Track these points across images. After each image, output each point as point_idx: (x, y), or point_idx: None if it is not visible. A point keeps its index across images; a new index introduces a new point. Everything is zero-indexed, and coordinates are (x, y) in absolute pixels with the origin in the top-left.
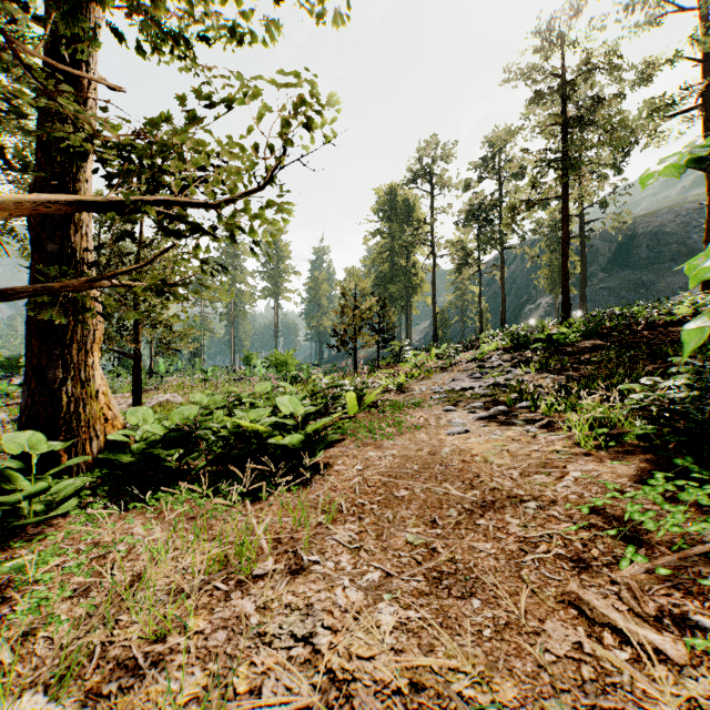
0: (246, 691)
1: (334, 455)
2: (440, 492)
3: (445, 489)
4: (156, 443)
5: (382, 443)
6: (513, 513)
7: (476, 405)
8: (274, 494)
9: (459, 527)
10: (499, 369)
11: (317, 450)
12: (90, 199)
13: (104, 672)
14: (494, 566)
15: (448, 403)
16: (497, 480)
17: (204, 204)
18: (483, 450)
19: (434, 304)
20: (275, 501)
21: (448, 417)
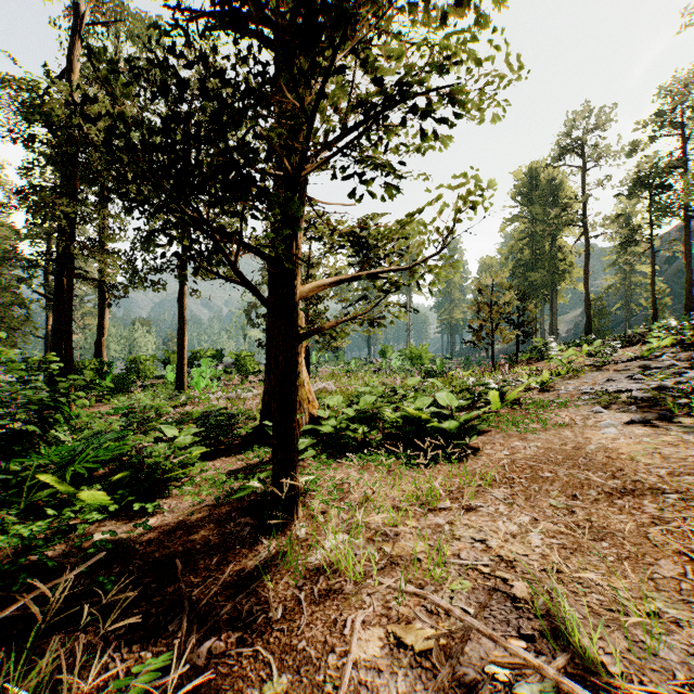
0: (451, 555)
1: (482, 441)
2: (582, 477)
3: (587, 476)
4: (346, 420)
5: (526, 436)
6: (651, 499)
7: (631, 408)
8: (439, 463)
9: (597, 502)
10: (669, 370)
11: (468, 437)
12: (344, 277)
13: (371, 533)
14: (624, 528)
15: (598, 404)
16: (641, 475)
17: (402, 269)
18: (630, 450)
19: (586, 291)
20: (441, 468)
21: (597, 418)
